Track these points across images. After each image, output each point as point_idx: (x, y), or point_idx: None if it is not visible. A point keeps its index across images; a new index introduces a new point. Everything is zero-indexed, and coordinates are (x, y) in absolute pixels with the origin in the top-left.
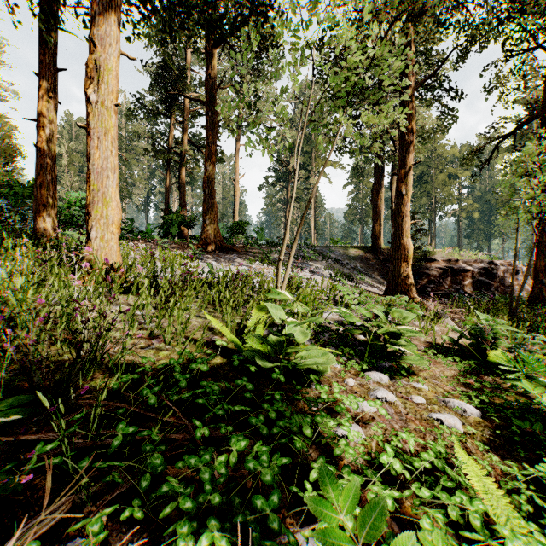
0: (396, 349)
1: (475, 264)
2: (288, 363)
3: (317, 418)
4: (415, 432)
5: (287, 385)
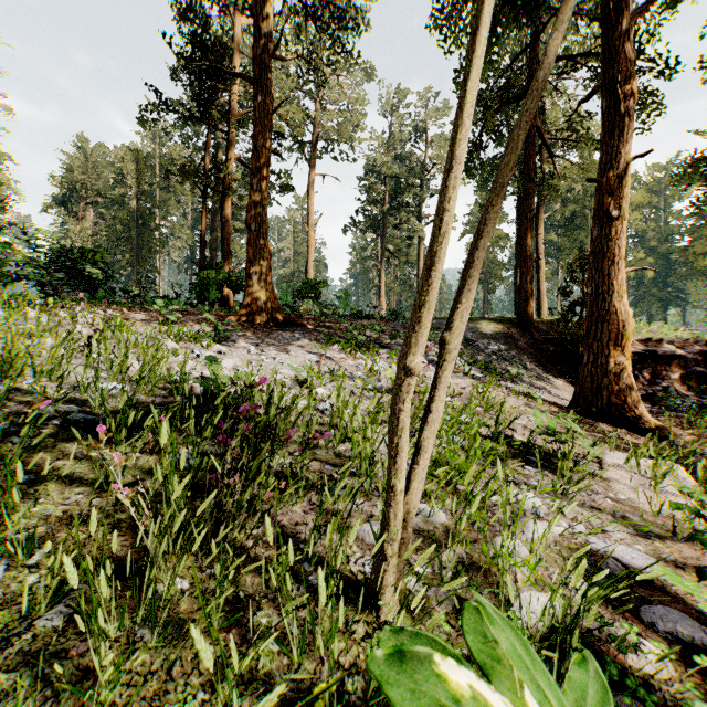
0: None
1: (686, 346)
2: None
3: None
4: None
5: None
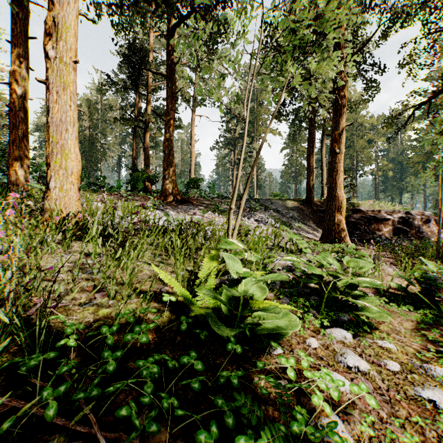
0: (361, 305)
1: (394, 214)
2: (245, 326)
3: (293, 427)
4: (408, 424)
5: (244, 351)
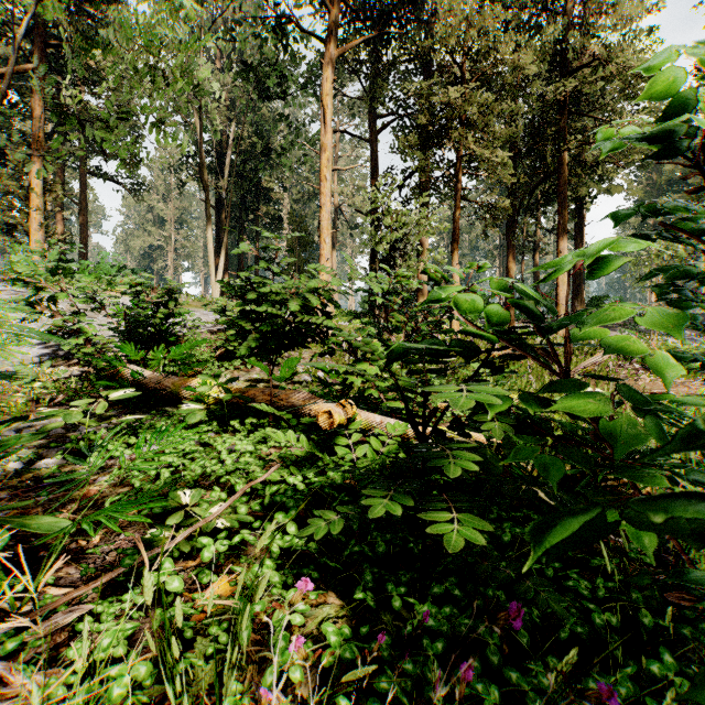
0: None
1: None
2: None
3: None
4: None
5: None
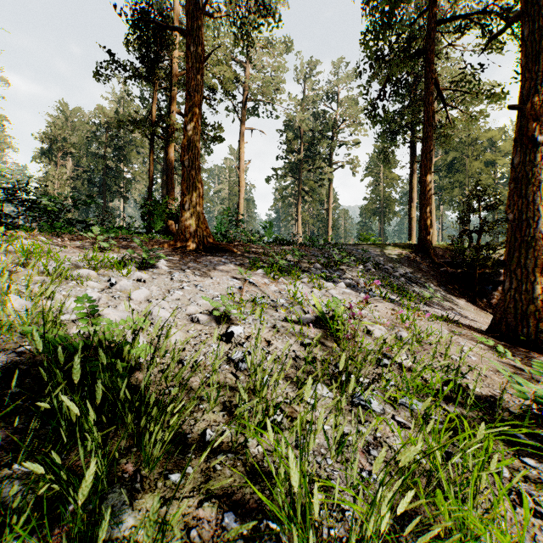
0: None
1: None
2: None
3: None
4: None
5: None
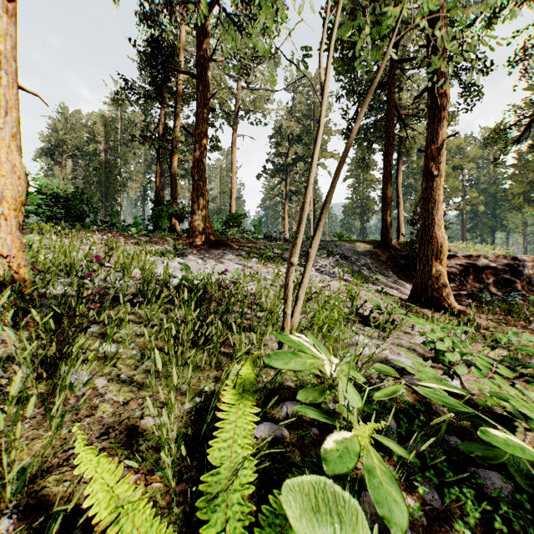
0: None
1: (498, 260)
2: None
3: None
4: None
5: None
